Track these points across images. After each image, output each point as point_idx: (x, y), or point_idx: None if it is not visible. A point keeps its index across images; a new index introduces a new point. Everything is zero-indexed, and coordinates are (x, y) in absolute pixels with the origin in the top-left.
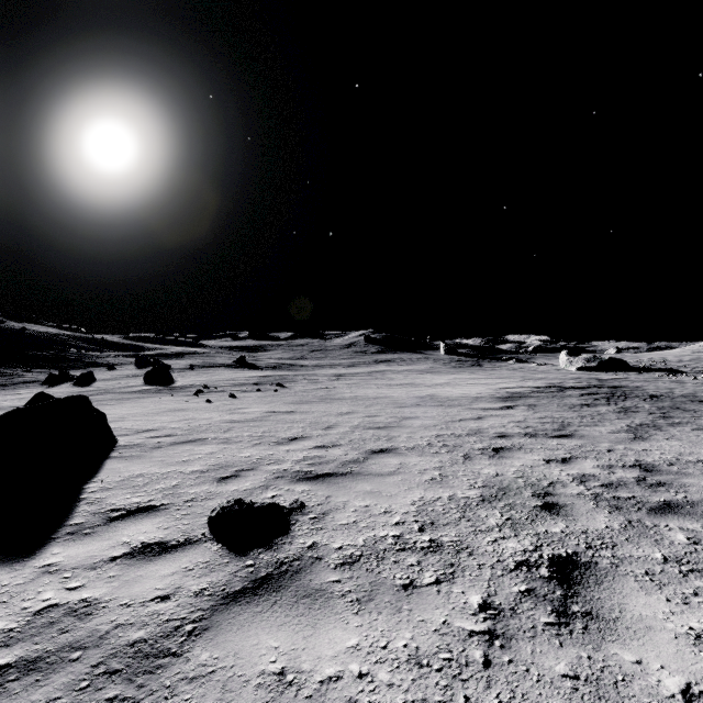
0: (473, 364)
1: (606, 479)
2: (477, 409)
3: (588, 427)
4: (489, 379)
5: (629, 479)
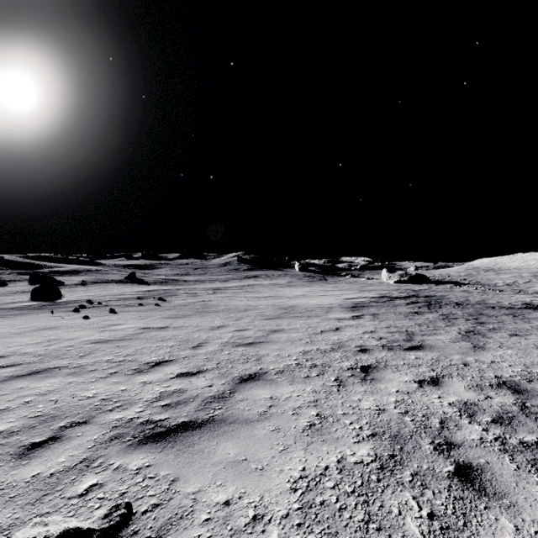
0: (321, 278)
1: (491, 409)
2: (332, 319)
3: (430, 336)
4: (335, 291)
5: (512, 407)
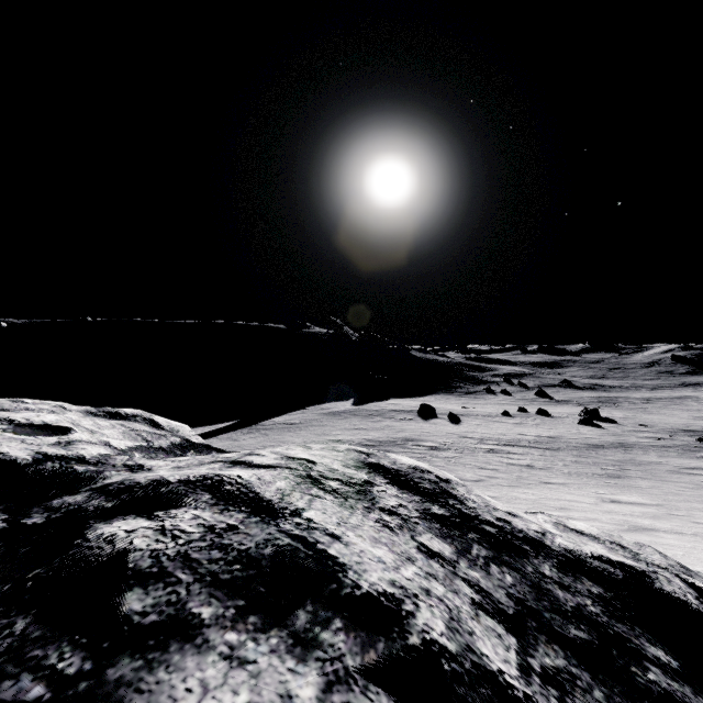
0: None
1: None
2: None
3: None
4: None
5: None
